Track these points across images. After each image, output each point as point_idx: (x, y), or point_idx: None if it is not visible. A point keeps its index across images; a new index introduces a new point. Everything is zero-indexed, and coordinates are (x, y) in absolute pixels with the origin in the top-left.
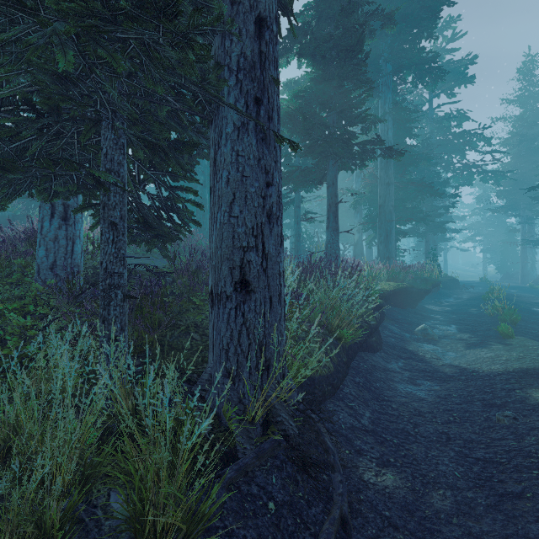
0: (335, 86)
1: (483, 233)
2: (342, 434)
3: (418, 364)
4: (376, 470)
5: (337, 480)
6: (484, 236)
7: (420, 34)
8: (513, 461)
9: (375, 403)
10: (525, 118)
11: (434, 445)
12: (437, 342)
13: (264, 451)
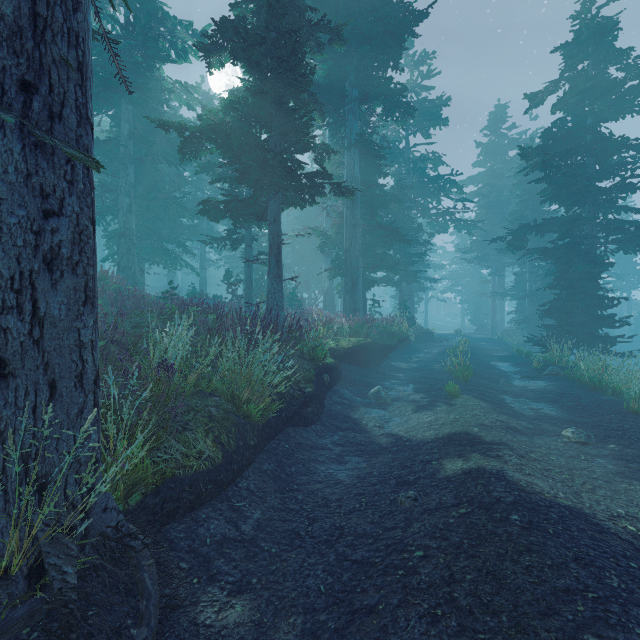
0: (275, 102)
1: (461, 283)
2: (201, 553)
3: (356, 435)
4: (223, 602)
5: (139, 639)
6: (462, 286)
7: (386, 61)
8: (387, 559)
9: (277, 497)
10: (494, 169)
11: (320, 547)
12: (389, 406)
13: (11, 623)
